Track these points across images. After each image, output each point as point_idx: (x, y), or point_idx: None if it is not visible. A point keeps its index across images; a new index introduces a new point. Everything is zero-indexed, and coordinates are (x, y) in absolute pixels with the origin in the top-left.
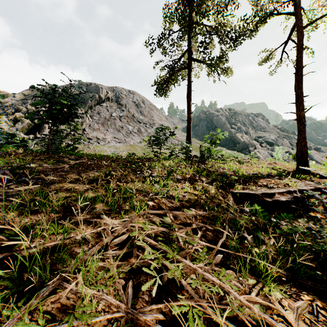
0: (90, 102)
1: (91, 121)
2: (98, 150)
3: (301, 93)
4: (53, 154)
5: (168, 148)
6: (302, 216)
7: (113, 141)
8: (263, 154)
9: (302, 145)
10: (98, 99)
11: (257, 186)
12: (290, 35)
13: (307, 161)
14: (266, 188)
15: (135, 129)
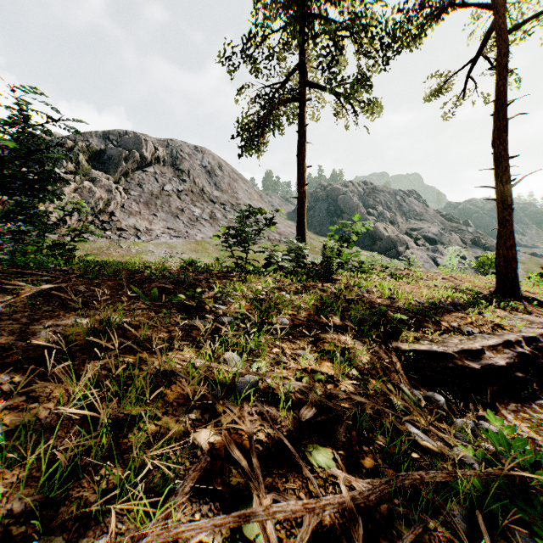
0: (124, 165)
1: (126, 198)
2: (136, 251)
3: (505, 151)
4: (4, 266)
5: (263, 251)
6: (536, 396)
7: (166, 234)
8: (420, 257)
9: (507, 247)
10: (140, 160)
11: (441, 330)
12: (482, 47)
13: (517, 275)
14: (460, 335)
15: (205, 213)
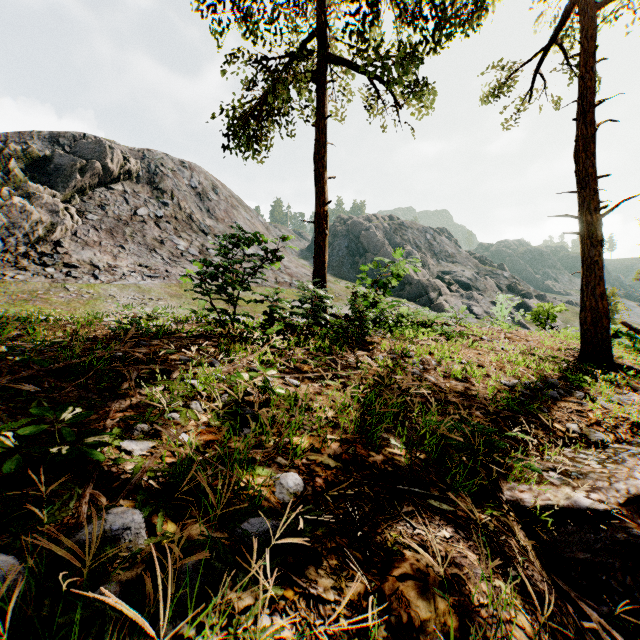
0: (78, 178)
1: (80, 223)
2: (90, 296)
3: (594, 168)
4: None
5: (261, 300)
6: None
7: (136, 273)
8: (454, 305)
9: (596, 297)
10: (103, 174)
11: (558, 440)
12: (557, 33)
13: (609, 335)
14: (590, 449)
15: (193, 246)
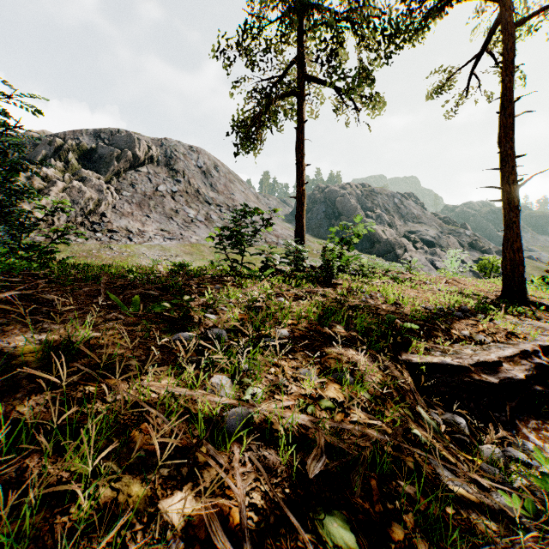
0: (116, 164)
1: (118, 199)
2: (128, 254)
3: (512, 150)
4: None
5: (260, 253)
6: None
7: (159, 236)
8: (418, 260)
9: (513, 250)
10: (133, 160)
11: (452, 339)
12: (487, 43)
13: (524, 279)
14: (473, 345)
15: (200, 214)
